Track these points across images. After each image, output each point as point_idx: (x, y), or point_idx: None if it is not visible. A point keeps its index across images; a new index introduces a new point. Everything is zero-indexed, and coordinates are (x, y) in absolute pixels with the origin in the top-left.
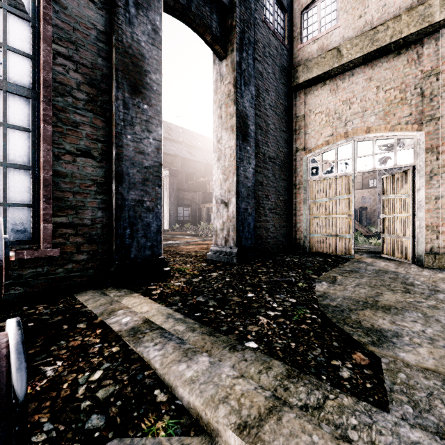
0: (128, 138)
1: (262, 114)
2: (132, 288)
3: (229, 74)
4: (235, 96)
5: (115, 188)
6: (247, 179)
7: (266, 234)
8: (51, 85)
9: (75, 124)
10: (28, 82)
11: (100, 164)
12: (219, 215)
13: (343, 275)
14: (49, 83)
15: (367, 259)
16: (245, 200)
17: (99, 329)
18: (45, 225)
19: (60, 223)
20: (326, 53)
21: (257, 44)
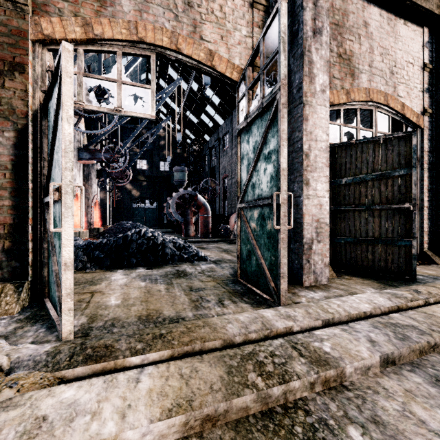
0: None
1: None
2: None
3: None
4: None
5: None
6: None
7: None
8: None
9: None
10: None
11: None
12: None
13: None
14: None
15: None
16: None
17: None
18: None
19: None
20: None
21: None
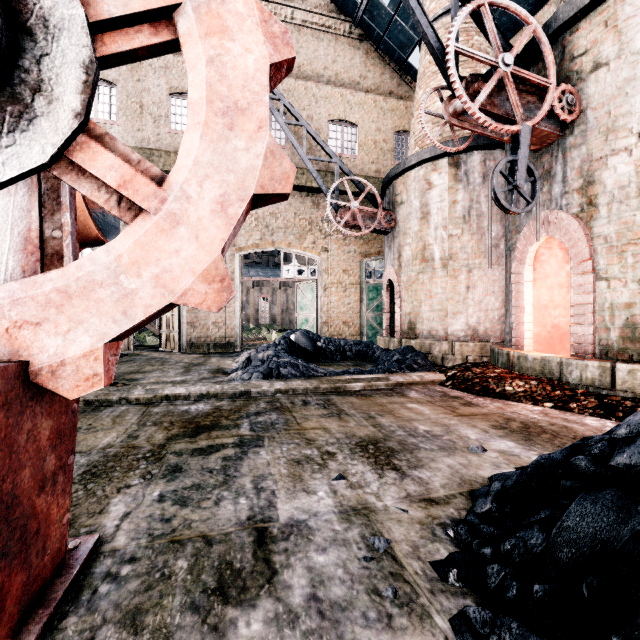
0: None
1: None
2: None
3: None
4: None
5: None
6: None
7: None
8: None
9: None
10: None
11: None
12: None
13: (119, 364)
14: None
15: (145, 352)
16: None
17: None
18: None
19: None
20: None
21: None
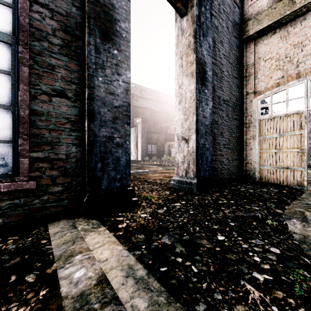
0: (100, 80)
1: (217, 62)
2: (101, 219)
3: (189, 27)
4: (195, 46)
5: (87, 126)
6: (205, 118)
7: (221, 166)
8: (28, 30)
9: (51, 67)
10: (9, 29)
11: (74, 104)
12: (180, 150)
13: (310, 211)
14: (26, 28)
15: None
16: (204, 137)
17: (45, 289)
18: (22, 160)
19: (36, 158)
20: (277, 3)
21: (213, 1)
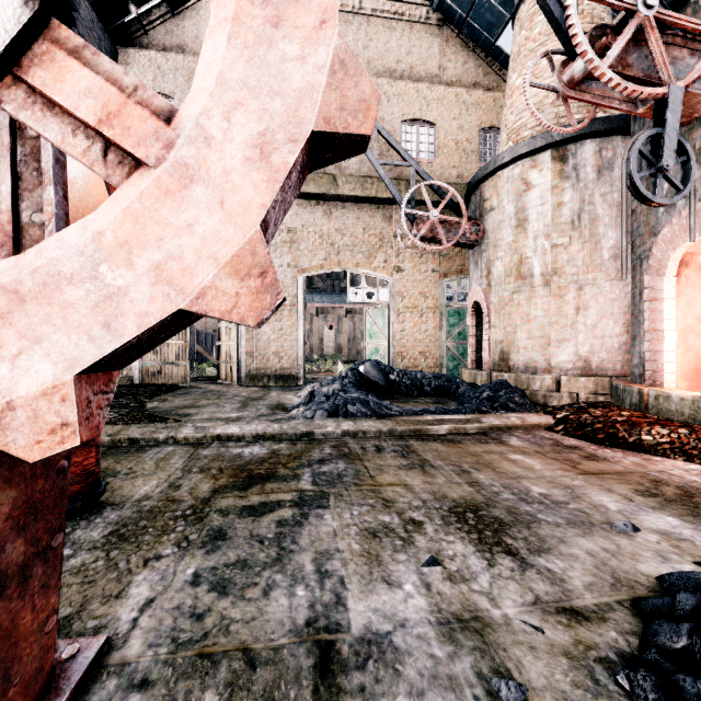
0: None
1: None
2: None
3: None
4: None
5: None
6: None
7: None
8: None
9: None
10: None
11: None
12: None
13: (174, 397)
14: None
15: (203, 385)
16: None
17: None
18: None
19: None
20: None
21: None
